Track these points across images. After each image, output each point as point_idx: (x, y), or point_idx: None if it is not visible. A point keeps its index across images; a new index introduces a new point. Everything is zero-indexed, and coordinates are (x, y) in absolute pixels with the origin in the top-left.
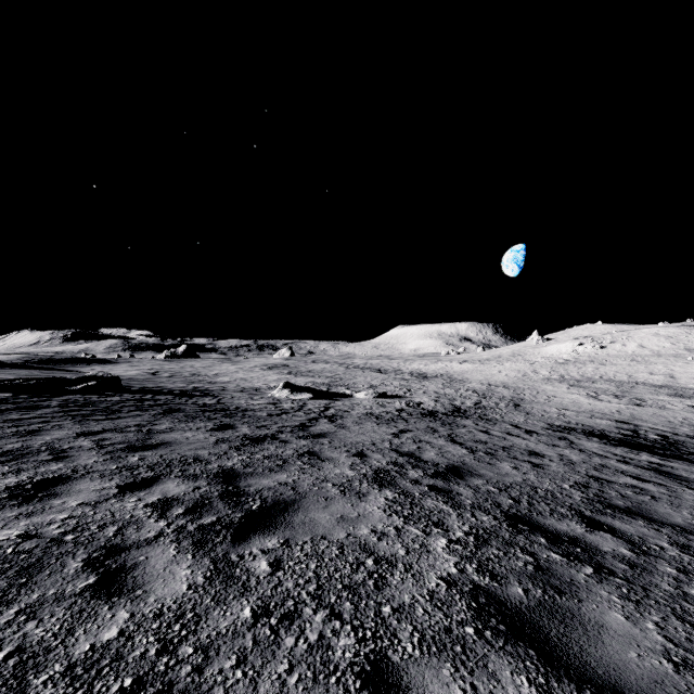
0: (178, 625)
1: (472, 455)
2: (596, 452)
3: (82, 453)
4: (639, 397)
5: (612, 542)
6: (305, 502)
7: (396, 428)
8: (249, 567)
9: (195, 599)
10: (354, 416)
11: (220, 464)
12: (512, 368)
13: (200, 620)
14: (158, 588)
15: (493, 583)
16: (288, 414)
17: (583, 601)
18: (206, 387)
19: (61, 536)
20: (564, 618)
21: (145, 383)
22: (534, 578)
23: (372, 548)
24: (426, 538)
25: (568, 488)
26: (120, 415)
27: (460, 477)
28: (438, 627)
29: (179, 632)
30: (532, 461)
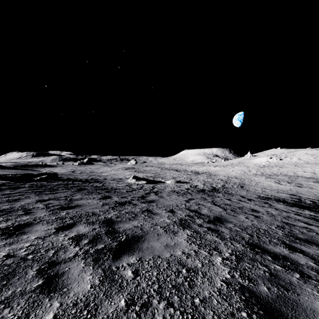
0: (86, 311)
1: (225, 211)
2: (283, 210)
3: (39, 211)
4: (299, 183)
5: (304, 259)
6: (147, 236)
7: (187, 198)
8: (122, 274)
9: (95, 294)
10: (166, 192)
11: (105, 216)
12: (238, 169)
13: (97, 308)
14: (75, 287)
15: (250, 284)
16: (136, 191)
17: (300, 295)
18: (97, 178)
19: (26, 256)
20: (293, 306)
21: (69, 176)
22: (270, 280)
23: (184, 262)
24: (211, 257)
25: (274, 228)
26: (57, 191)
27: (221, 223)
28: (226, 312)
29: (86, 316)
30: (254, 214)
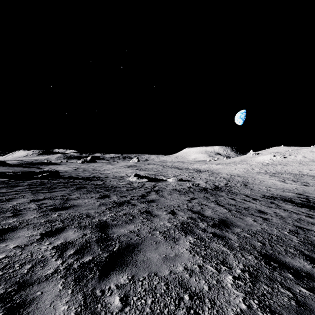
0: None
1: (230, 213)
2: (293, 211)
3: (29, 212)
4: (305, 181)
5: None
6: (144, 245)
7: (189, 197)
8: (107, 302)
9: None
10: (167, 191)
11: (99, 219)
12: (241, 167)
13: None
14: None
15: None
16: (136, 189)
17: None
18: (99, 176)
19: None
20: None
21: (71, 174)
22: (300, 314)
23: (186, 283)
24: (219, 275)
25: (288, 234)
26: (55, 190)
27: (227, 227)
28: None
29: None
30: (262, 216)
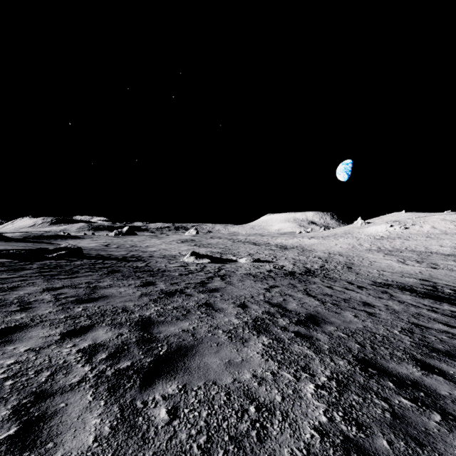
0: None
1: (323, 306)
2: (411, 303)
3: (42, 305)
4: (434, 262)
5: (446, 385)
6: (201, 347)
7: (267, 285)
8: (150, 415)
9: (98, 453)
10: (238, 276)
11: (141, 314)
12: (344, 242)
13: None
14: (68, 440)
15: (360, 434)
16: (193, 274)
17: (443, 455)
18: (140, 255)
19: (2, 381)
20: None
21: (100, 252)
22: (393, 427)
23: (254, 393)
24: (297, 383)
25: (398, 333)
26: (77, 275)
27: (317, 324)
28: None
29: None
30: (367, 310)
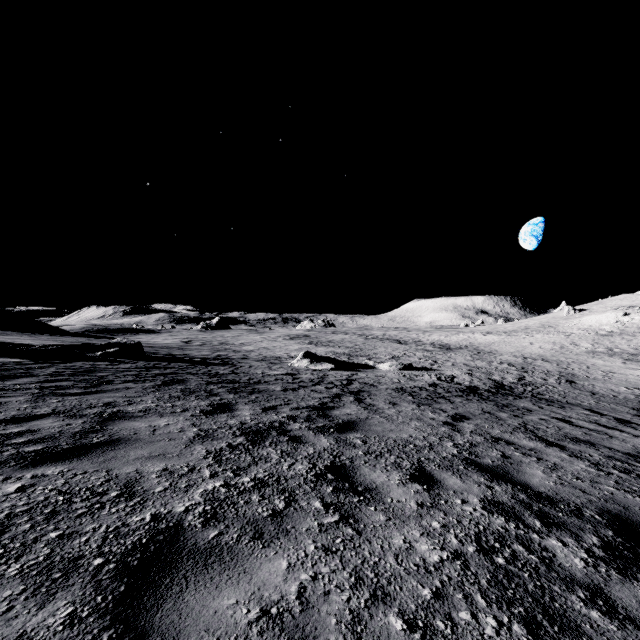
0: None
1: (609, 479)
2: None
3: None
4: None
5: None
6: None
7: (444, 413)
8: None
9: None
10: (383, 393)
11: (160, 509)
12: (545, 339)
13: None
14: None
15: None
16: (306, 389)
17: None
18: (229, 355)
19: None
20: None
21: (174, 350)
22: None
23: None
24: None
25: None
26: (103, 388)
27: None
28: None
29: None
30: None
